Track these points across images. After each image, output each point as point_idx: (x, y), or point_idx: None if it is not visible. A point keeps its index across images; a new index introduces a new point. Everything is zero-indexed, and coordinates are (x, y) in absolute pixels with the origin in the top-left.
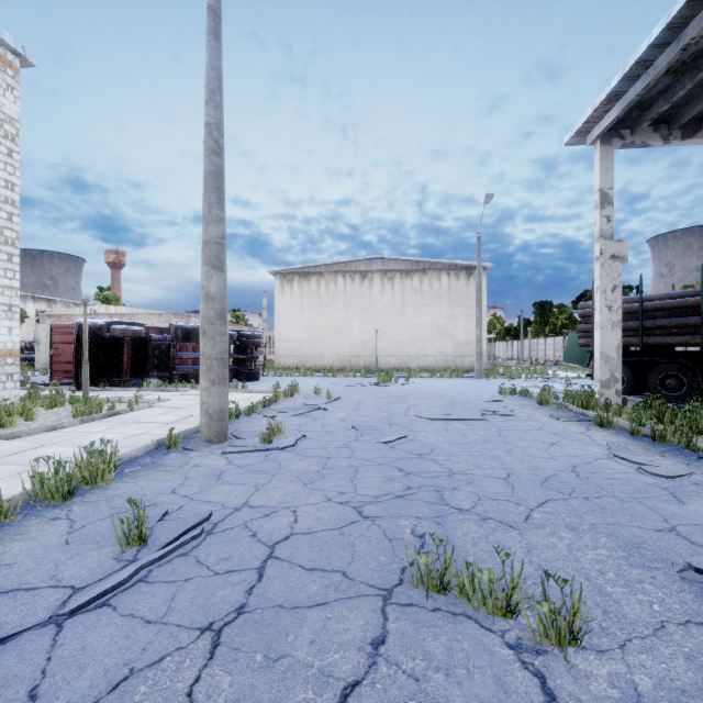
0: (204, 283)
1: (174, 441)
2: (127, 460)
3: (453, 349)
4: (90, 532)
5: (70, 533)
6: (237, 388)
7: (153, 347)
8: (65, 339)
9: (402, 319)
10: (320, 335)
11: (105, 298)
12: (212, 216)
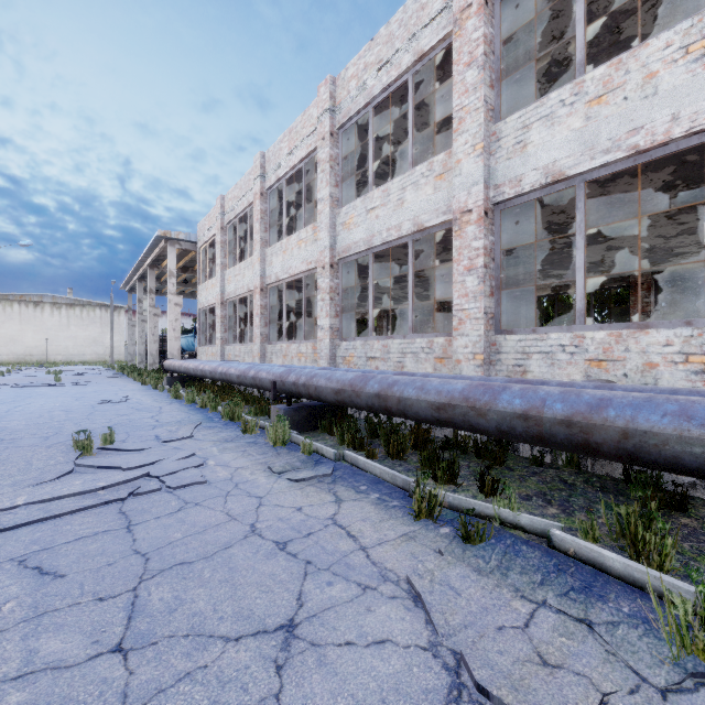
0: None
1: None
2: None
3: (104, 351)
4: None
5: None
6: None
7: None
8: None
9: (68, 333)
10: None
11: None
12: None
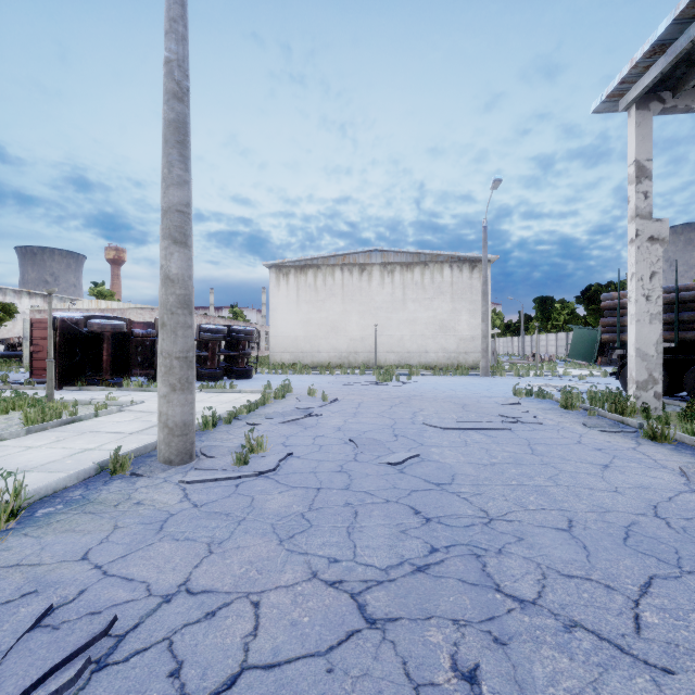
0: (163, 262)
1: (121, 463)
2: (49, 494)
3: (455, 345)
4: None
5: None
6: (225, 387)
7: (136, 343)
8: (45, 335)
9: (403, 313)
10: (317, 331)
11: (100, 293)
12: (173, 178)
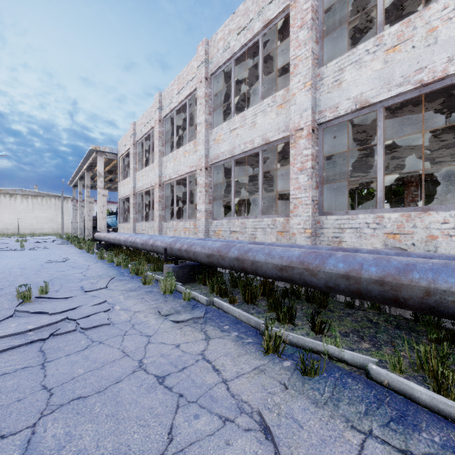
0: None
1: None
2: None
3: (57, 226)
4: None
5: None
6: None
7: None
8: None
9: (33, 214)
10: None
11: None
12: None
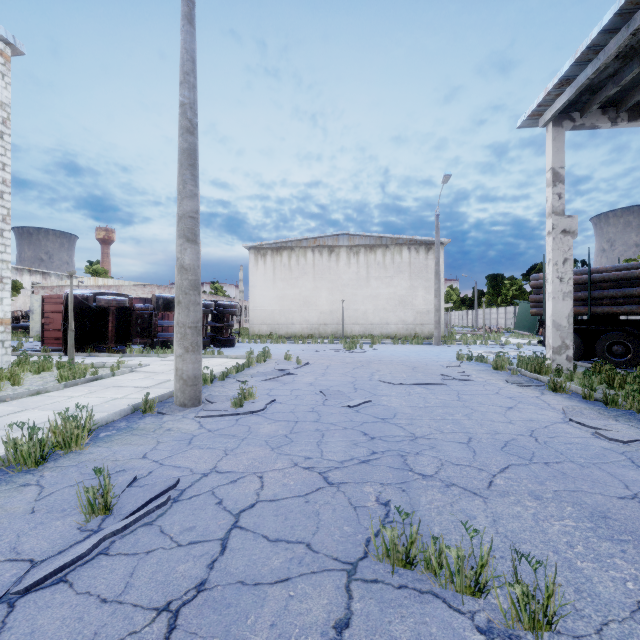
0: (179, 256)
1: (149, 405)
2: (104, 424)
3: (413, 318)
4: (57, 499)
5: (37, 501)
6: (214, 354)
7: (136, 316)
8: (55, 309)
9: (366, 290)
10: (291, 305)
11: (95, 271)
12: (186, 192)
